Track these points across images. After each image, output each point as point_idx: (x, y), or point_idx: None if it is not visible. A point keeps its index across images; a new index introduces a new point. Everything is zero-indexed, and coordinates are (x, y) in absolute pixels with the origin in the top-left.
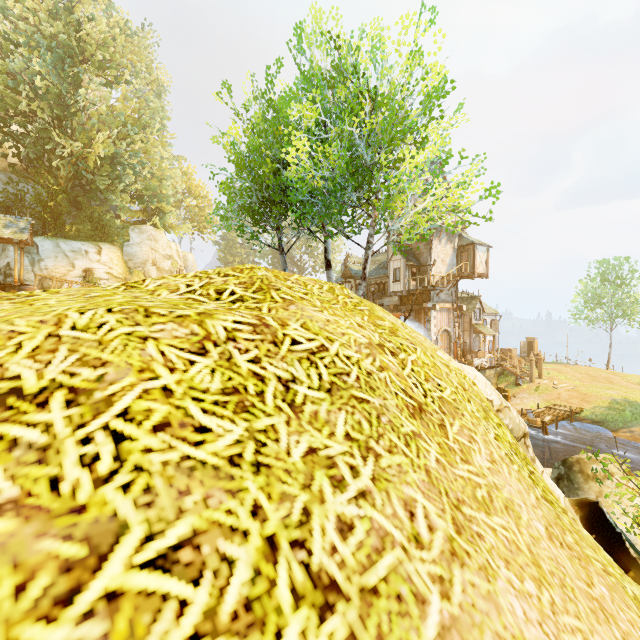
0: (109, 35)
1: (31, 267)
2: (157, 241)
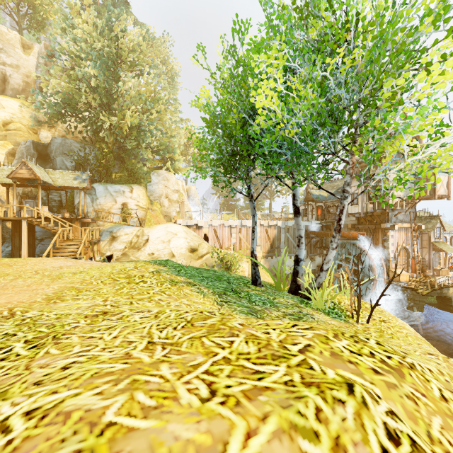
0: (135, 41)
1: (91, 203)
2: (169, 180)
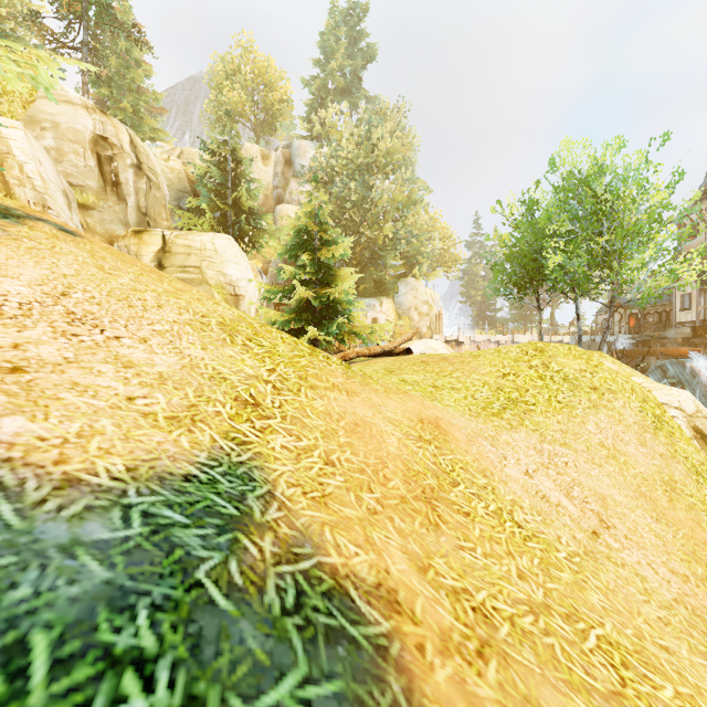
0: (391, 144)
1: None
2: (417, 290)
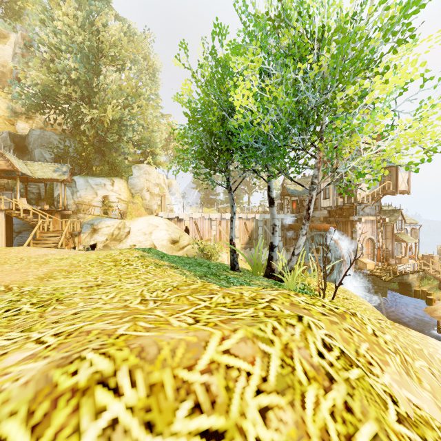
0: (117, 36)
1: (72, 196)
2: (150, 174)
